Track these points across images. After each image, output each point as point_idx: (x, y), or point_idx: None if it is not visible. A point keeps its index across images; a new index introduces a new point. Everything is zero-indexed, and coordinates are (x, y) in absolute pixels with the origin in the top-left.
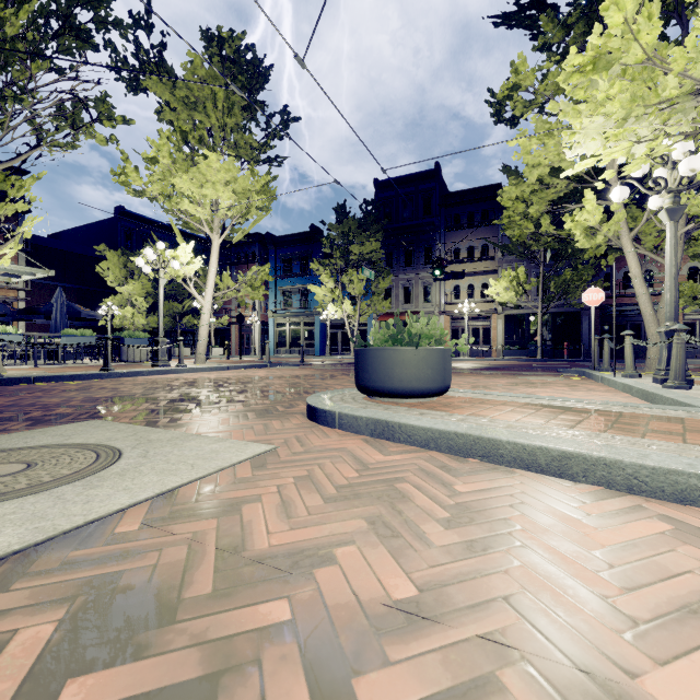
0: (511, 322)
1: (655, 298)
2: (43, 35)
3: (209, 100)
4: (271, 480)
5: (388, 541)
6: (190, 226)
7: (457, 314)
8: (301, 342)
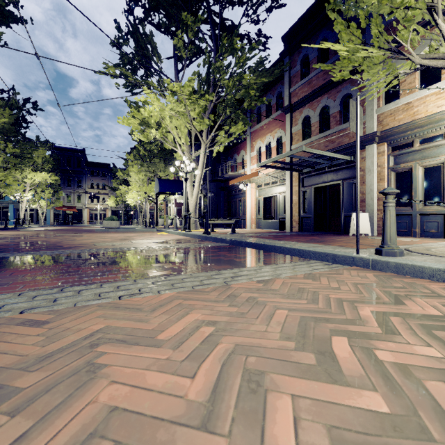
0: (113, 212)
1: (154, 208)
2: None
3: (41, 156)
4: None
5: None
6: None
7: (93, 208)
8: None
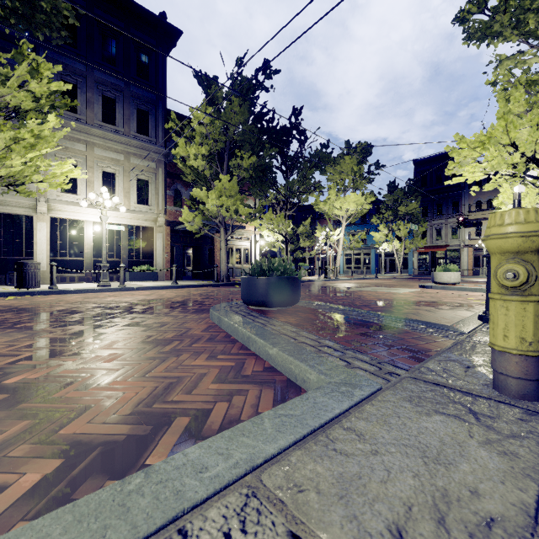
0: None
1: None
2: (295, 162)
3: (349, 170)
4: (428, 291)
5: (448, 293)
6: (330, 216)
7: (478, 246)
8: (361, 266)
